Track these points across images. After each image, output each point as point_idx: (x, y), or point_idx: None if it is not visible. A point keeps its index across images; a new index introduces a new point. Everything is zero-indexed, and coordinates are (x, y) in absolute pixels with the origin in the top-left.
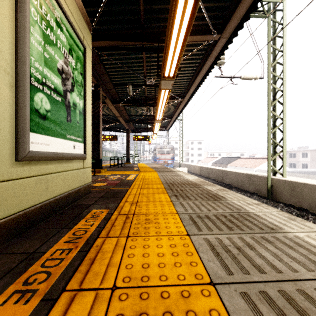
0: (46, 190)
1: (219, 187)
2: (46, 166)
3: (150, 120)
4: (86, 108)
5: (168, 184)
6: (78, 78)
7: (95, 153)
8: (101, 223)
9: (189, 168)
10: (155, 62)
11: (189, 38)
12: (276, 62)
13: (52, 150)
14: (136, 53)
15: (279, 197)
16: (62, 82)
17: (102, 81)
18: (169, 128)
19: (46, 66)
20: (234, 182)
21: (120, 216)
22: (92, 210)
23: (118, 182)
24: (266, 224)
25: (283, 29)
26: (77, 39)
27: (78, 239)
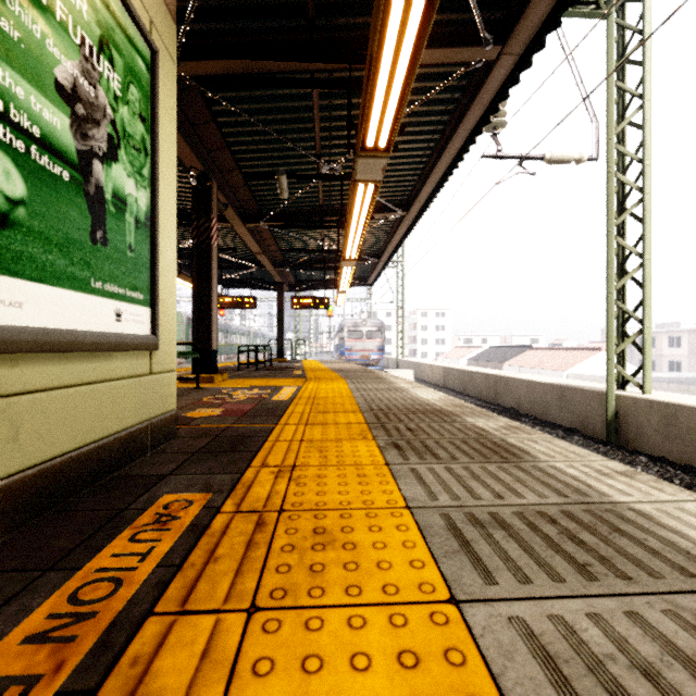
0: (12, 444)
1: (504, 421)
2: (12, 371)
3: (330, 261)
4: (160, 216)
5: (375, 412)
6: (132, 127)
7: (200, 336)
8: (178, 547)
9: (418, 371)
10: (342, 120)
11: (425, 54)
12: (627, 123)
13: (35, 321)
14: (296, 95)
15: (636, 440)
16: (76, 126)
17: (217, 168)
18: (373, 280)
19: (10, 65)
20: (524, 405)
21: (240, 518)
22: (163, 494)
23: (250, 407)
24: (689, 551)
25: (645, 45)
26: (130, 20)
27: (78, 624)
